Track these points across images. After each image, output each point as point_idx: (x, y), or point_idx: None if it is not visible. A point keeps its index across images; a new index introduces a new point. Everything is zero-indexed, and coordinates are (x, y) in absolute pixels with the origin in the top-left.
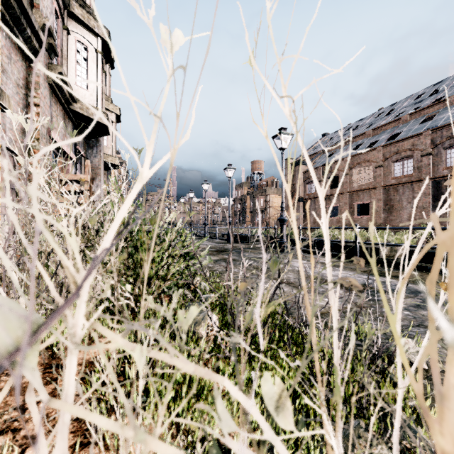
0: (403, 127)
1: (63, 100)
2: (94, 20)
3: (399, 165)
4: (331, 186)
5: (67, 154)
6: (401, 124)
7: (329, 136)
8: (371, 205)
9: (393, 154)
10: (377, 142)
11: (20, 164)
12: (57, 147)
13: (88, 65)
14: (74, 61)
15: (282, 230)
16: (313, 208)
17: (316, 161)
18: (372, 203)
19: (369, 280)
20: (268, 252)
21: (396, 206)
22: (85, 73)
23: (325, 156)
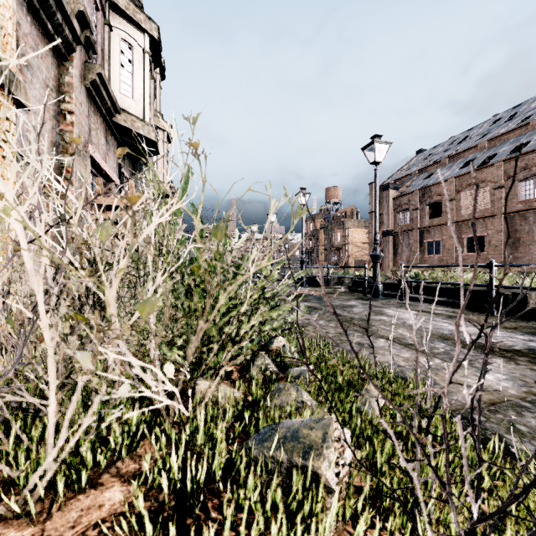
0: (534, 134)
1: (104, 110)
2: (141, 12)
3: (528, 185)
4: (430, 215)
5: (109, 177)
6: (530, 131)
7: (426, 153)
8: (487, 238)
9: (519, 171)
10: (494, 156)
11: (51, 186)
12: (96, 168)
13: (133, 68)
14: (118, 63)
15: (376, 269)
16: (406, 243)
17: (409, 184)
18: (488, 236)
19: (532, 343)
20: (357, 298)
21: (524, 240)
22: (130, 78)
23: (423, 177)
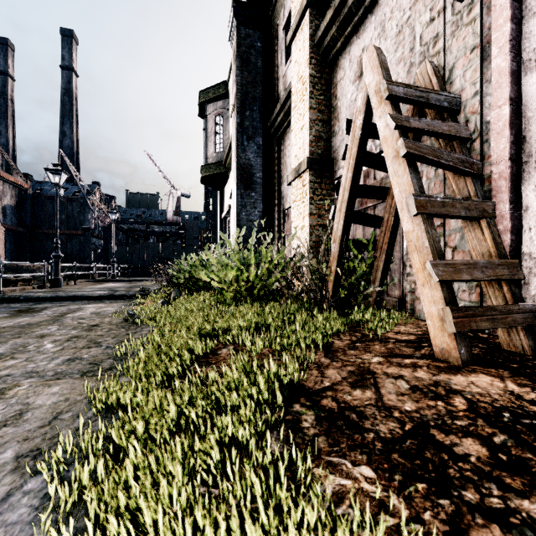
0: None
1: None
2: None
3: None
4: None
5: None
6: None
7: None
8: None
9: None
10: None
11: None
12: None
13: None
14: None
15: None
16: None
17: None
18: None
19: None
20: None
21: None
22: None
23: None
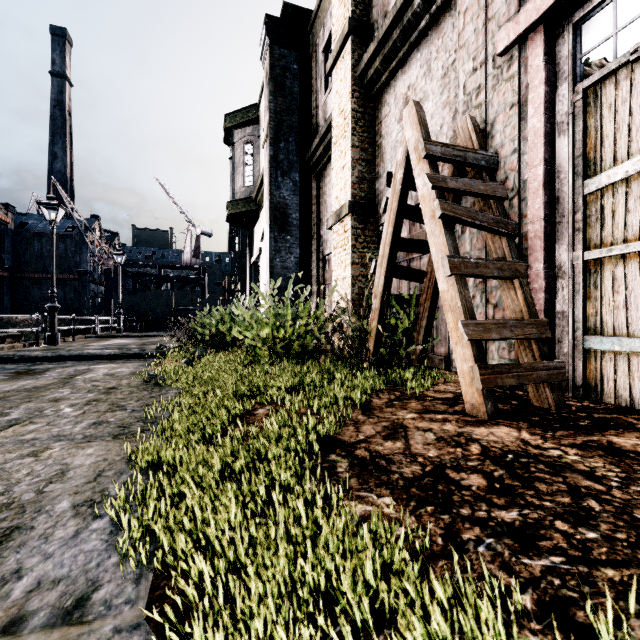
0: None
1: None
2: None
3: None
4: None
5: None
6: None
7: None
8: None
9: None
10: None
11: None
12: None
13: None
14: None
15: None
16: None
17: None
18: None
19: None
20: None
21: None
22: None
23: None
